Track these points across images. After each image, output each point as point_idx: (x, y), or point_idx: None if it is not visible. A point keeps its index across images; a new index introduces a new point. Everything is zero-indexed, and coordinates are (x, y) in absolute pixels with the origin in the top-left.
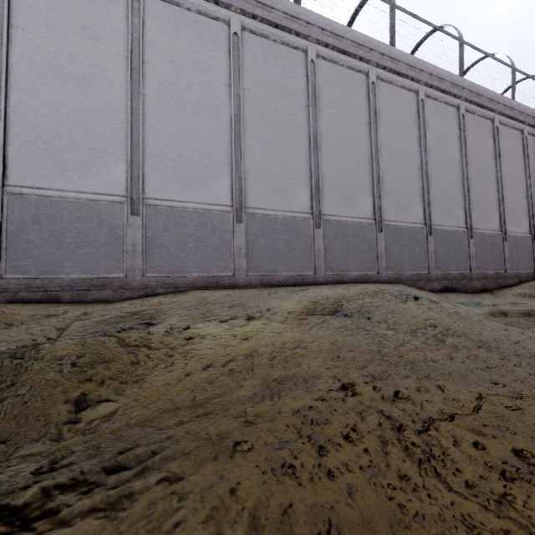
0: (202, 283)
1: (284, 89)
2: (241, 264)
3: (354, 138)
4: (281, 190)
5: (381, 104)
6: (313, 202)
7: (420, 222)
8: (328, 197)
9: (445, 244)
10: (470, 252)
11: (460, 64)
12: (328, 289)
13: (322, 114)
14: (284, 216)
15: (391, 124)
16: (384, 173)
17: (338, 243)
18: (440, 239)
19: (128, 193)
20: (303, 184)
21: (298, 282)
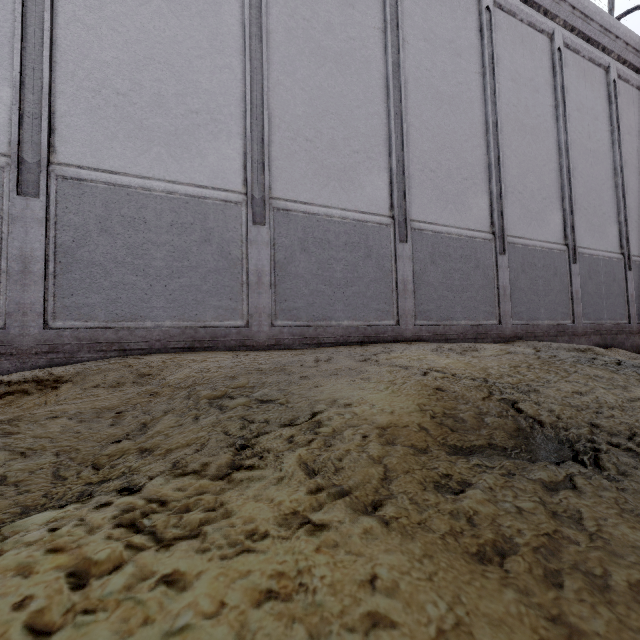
0: (182, 341)
1: None
2: (261, 304)
3: (460, 95)
4: (337, 171)
5: (500, 46)
6: (393, 197)
7: (558, 242)
8: (418, 191)
9: (594, 278)
10: (628, 290)
11: (609, 3)
12: (435, 353)
13: (407, 48)
14: (344, 219)
15: (515, 80)
16: (505, 158)
17: (437, 271)
18: (587, 269)
19: (12, 147)
20: (377, 164)
21: (369, 339)
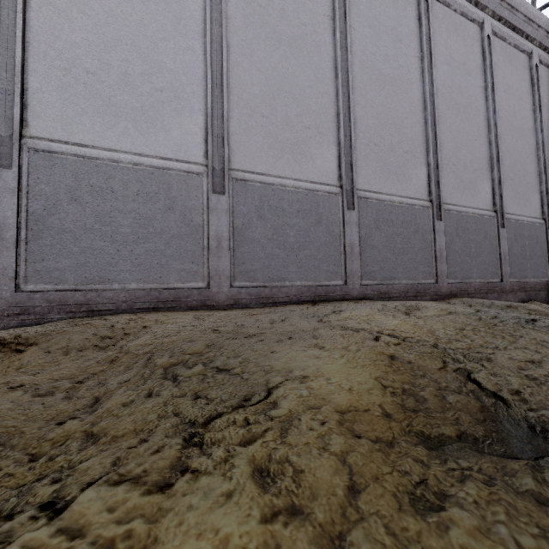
0: (147, 302)
1: None
2: (221, 267)
3: (401, 77)
4: (291, 144)
5: (436, 33)
6: (342, 168)
7: (488, 209)
8: (364, 163)
9: (519, 240)
10: None
11: None
12: (382, 313)
13: (354, 34)
14: (296, 188)
15: (449, 64)
16: (441, 134)
17: (381, 235)
18: (513, 233)
19: None
20: (327, 138)
21: (320, 298)
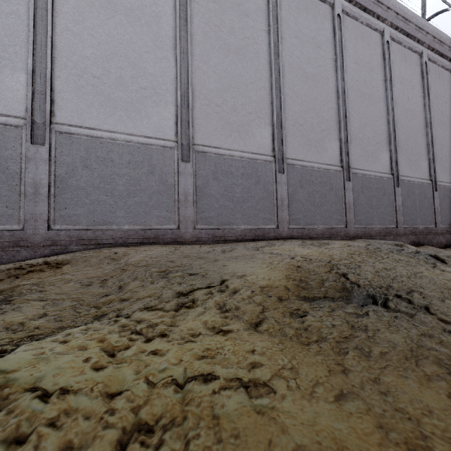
0: (136, 238)
1: (241, 7)
2: (187, 214)
3: (320, 74)
4: (237, 126)
5: (347, 40)
6: (275, 143)
7: (387, 172)
8: (291, 138)
9: (411, 196)
10: (435, 205)
11: (422, 9)
12: (301, 246)
13: (284, 43)
14: (241, 158)
15: (357, 63)
16: (350, 116)
17: (304, 192)
18: (406, 191)
19: (27, 113)
20: (264, 121)
21: (259, 237)
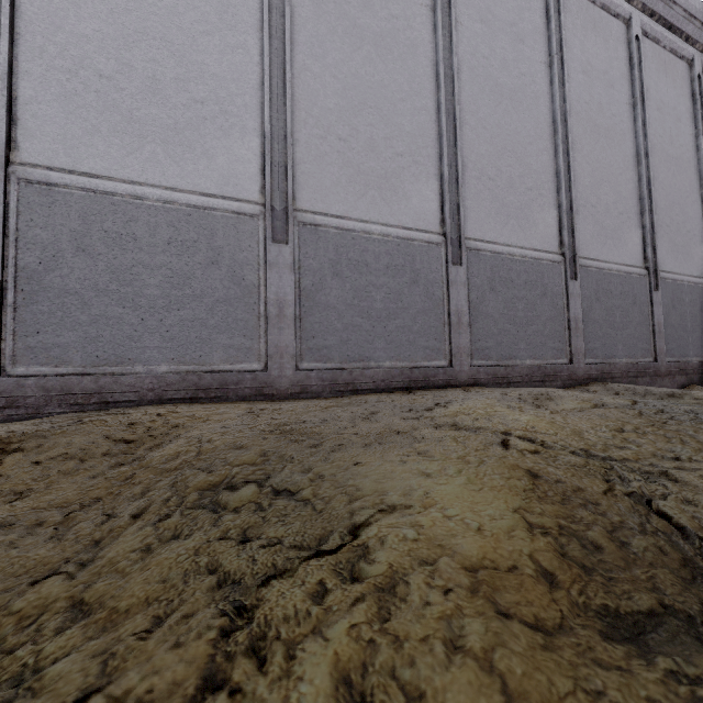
0: (182, 390)
1: None
2: (283, 342)
3: (523, 89)
4: (377, 177)
5: (569, 31)
6: (445, 209)
7: (637, 265)
8: (474, 203)
9: (678, 307)
10: None
11: None
12: (504, 405)
13: (461, 31)
14: (385, 236)
15: (586, 73)
16: (576, 165)
17: (497, 299)
18: (670, 297)
19: None
20: (425, 170)
21: (417, 384)
